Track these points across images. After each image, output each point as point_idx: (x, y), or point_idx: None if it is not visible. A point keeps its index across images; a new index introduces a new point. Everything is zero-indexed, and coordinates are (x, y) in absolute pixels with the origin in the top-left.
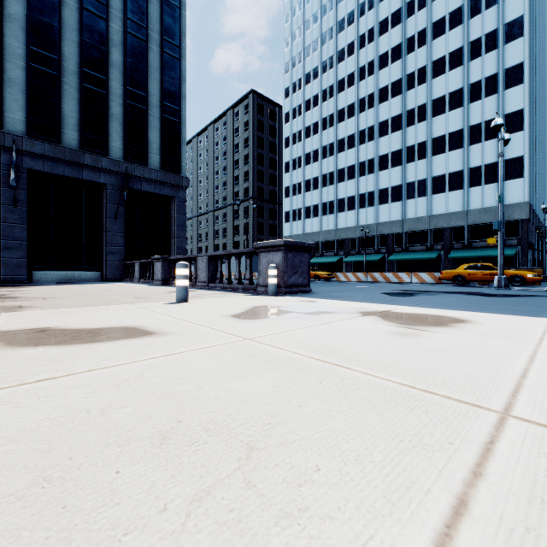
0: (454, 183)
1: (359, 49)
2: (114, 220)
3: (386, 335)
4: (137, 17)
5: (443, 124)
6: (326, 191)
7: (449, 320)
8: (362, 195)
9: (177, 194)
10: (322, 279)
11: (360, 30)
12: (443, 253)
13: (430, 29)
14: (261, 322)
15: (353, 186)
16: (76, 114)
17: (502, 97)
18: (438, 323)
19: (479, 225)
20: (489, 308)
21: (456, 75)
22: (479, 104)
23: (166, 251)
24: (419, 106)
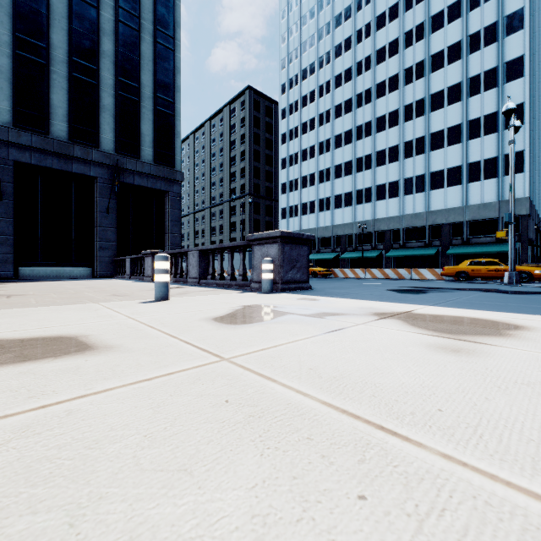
0: (452, 178)
1: (356, 44)
2: (106, 215)
3: (430, 351)
4: (129, 6)
5: (441, 119)
6: (323, 187)
7: (495, 325)
8: (359, 191)
9: (171, 188)
10: (319, 276)
11: (357, 25)
12: (441, 249)
13: (428, 23)
14: (249, 329)
15: (350, 182)
16: (65, 105)
17: (502, 90)
18: (487, 330)
19: (479, 221)
20: (527, 307)
21: (455, 69)
22: (478, 98)
23: (159, 247)
24: (417, 101)
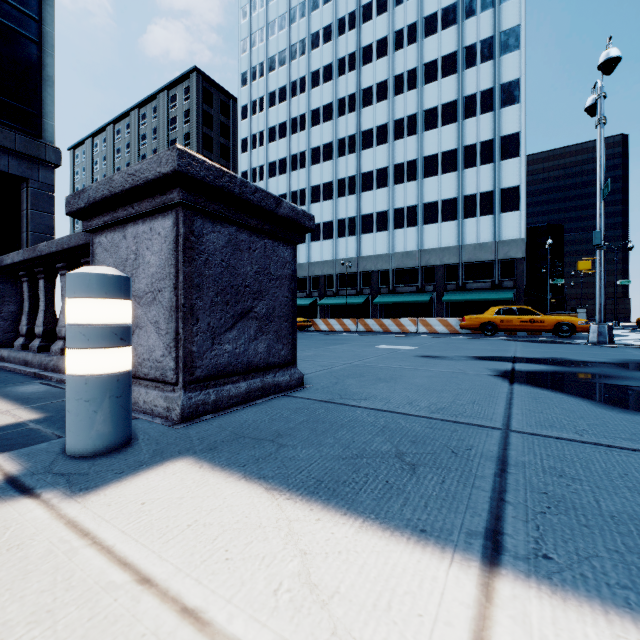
0: (447, 212)
1: (338, 35)
2: None
3: None
4: None
5: (435, 141)
6: None
7: None
8: (342, 221)
9: (32, 174)
10: None
11: (339, 11)
12: (435, 295)
13: (421, 24)
14: None
15: (330, 209)
16: None
17: (499, 116)
18: None
19: (474, 263)
20: None
21: (450, 84)
22: (474, 122)
23: None
24: (408, 116)
